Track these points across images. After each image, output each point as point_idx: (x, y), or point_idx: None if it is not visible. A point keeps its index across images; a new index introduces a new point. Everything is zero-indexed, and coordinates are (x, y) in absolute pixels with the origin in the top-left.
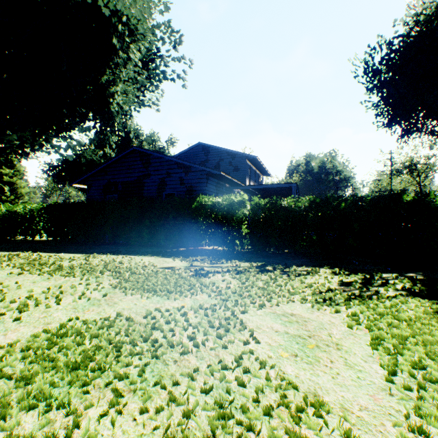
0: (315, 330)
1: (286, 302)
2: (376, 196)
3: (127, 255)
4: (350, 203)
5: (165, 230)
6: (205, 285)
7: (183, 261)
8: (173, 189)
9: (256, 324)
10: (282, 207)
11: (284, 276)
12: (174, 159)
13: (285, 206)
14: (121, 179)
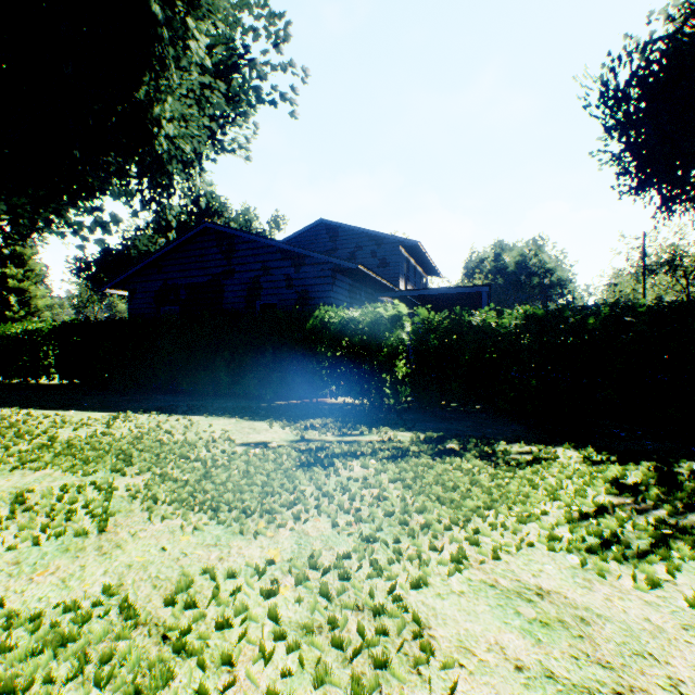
0: (626, 666)
1: (515, 549)
2: (657, 306)
3: (187, 415)
4: (605, 319)
5: (259, 368)
6: (326, 491)
7: (288, 429)
8: (274, 297)
9: (457, 631)
10: (473, 327)
11: (488, 468)
12: (275, 242)
13: (477, 325)
14: (185, 280)
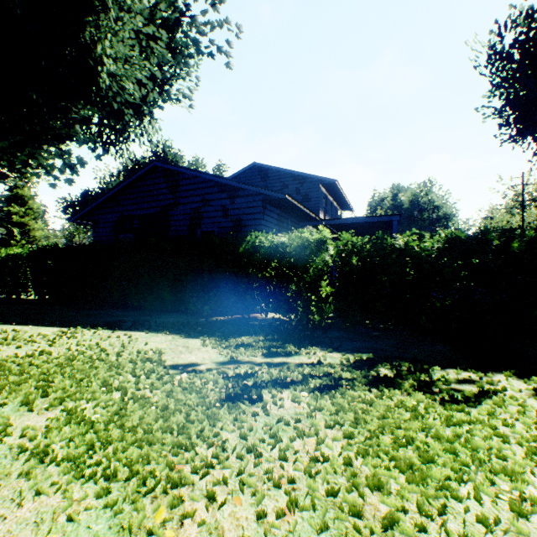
0: None
1: None
2: None
3: (130, 331)
4: (530, 241)
5: (197, 288)
6: (252, 445)
7: (219, 348)
8: (212, 225)
9: None
10: (395, 250)
11: (434, 404)
12: (212, 177)
13: (399, 248)
14: (138, 211)
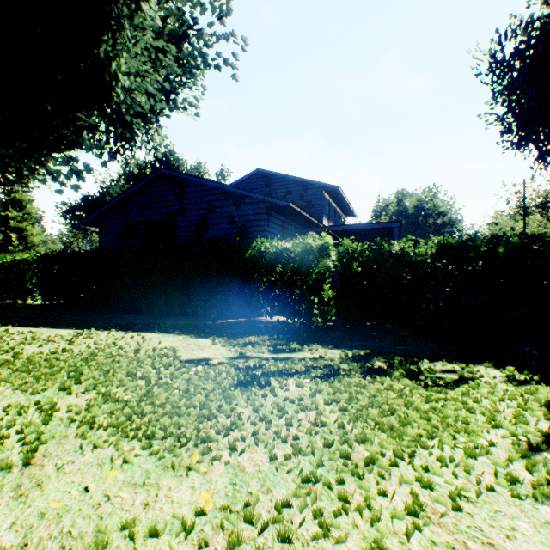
0: None
1: (475, 495)
2: None
3: (142, 332)
4: (514, 248)
5: (204, 292)
6: (263, 415)
7: (228, 346)
8: (218, 231)
9: None
10: (392, 256)
11: (418, 387)
12: (219, 185)
13: (396, 253)
14: (145, 218)
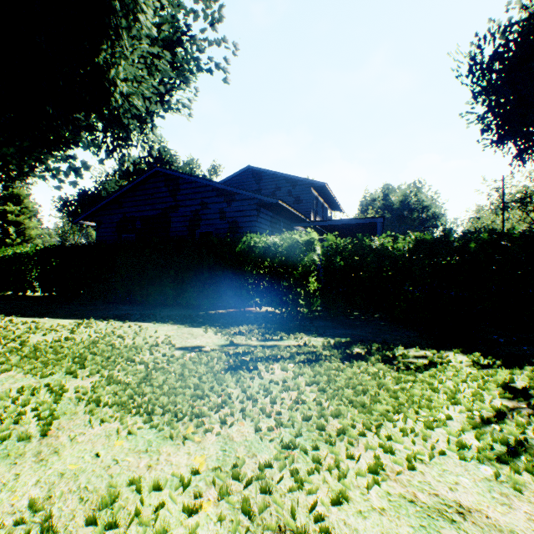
0: None
1: (428, 458)
2: (528, 232)
3: (138, 322)
4: (484, 243)
5: (197, 284)
6: (250, 394)
7: (220, 335)
8: (210, 226)
9: None
10: (373, 250)
11: (391, 371)
12: (211, 182)
13: (376, 248)
14: (140, 213)
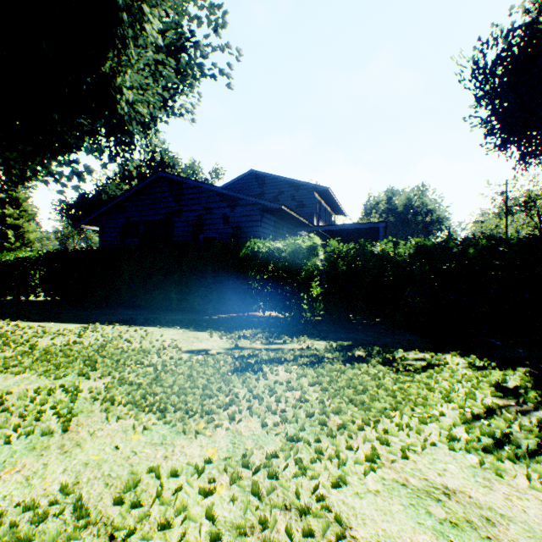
0: None
1: (420, 448)
2: (525, 238)
3: (144, 326)
4: (483, 249)
5: (201, 288)
6: (257, 394)
7: (225, 338)
8: (214, 231)
9: (376, 532)
10: (374, 256)
11: (391, 372)
12: (214, 188)
13: (378, 254)
14: (143, 218)
